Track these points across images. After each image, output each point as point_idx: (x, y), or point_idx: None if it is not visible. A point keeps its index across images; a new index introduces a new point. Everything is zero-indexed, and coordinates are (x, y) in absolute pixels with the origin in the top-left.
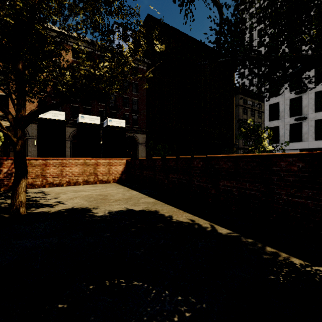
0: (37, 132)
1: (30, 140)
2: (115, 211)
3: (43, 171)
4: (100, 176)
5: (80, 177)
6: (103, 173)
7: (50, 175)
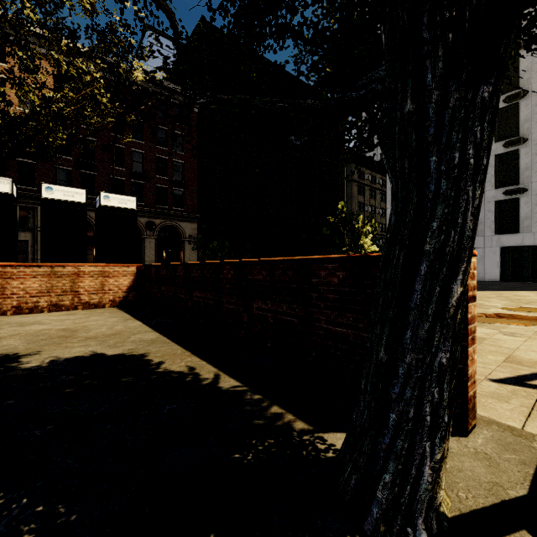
0: None
1: None
2: (67, 357)
3: None
4: (85, 296)
5: (43, 298)
6: (92, 291)
7: None
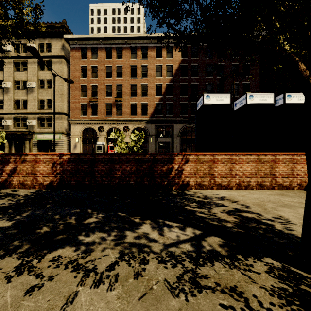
0: (155, 130)
1: (150, 138)
2: None
3: (210, 169)
4: (279, 179)
5: (252, 178)
6: (284, 175)
7: (217, 175)
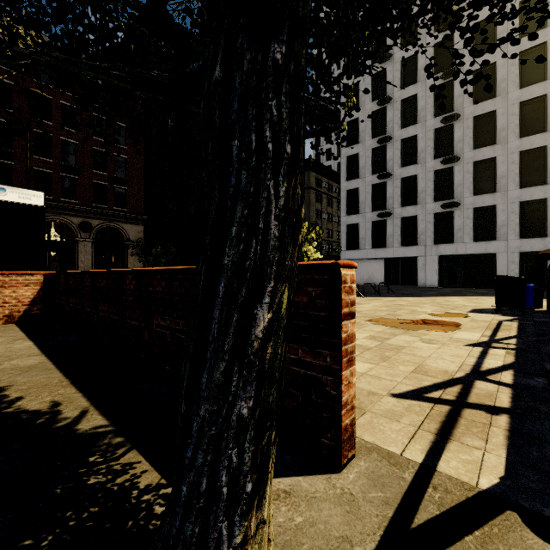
0: None
1: None
2: None
3: None
4: None
5: None
6: None
7: None
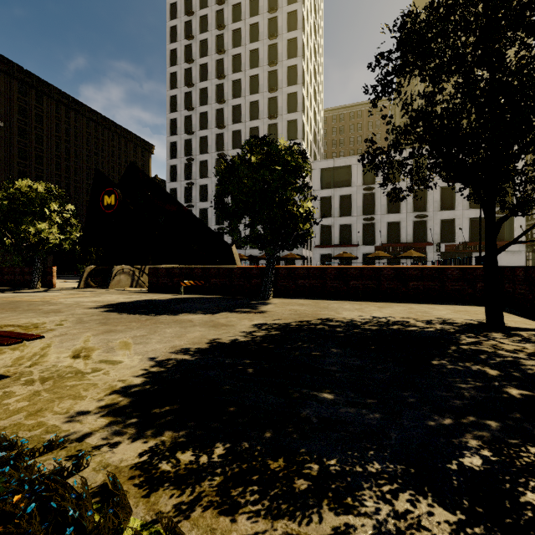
0: None
1: None
2: None
3: None
4: None
5: None
6: None
7: None
